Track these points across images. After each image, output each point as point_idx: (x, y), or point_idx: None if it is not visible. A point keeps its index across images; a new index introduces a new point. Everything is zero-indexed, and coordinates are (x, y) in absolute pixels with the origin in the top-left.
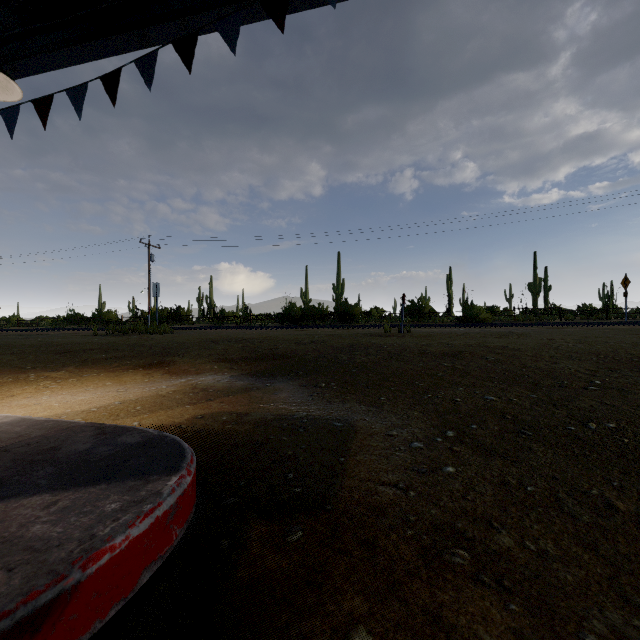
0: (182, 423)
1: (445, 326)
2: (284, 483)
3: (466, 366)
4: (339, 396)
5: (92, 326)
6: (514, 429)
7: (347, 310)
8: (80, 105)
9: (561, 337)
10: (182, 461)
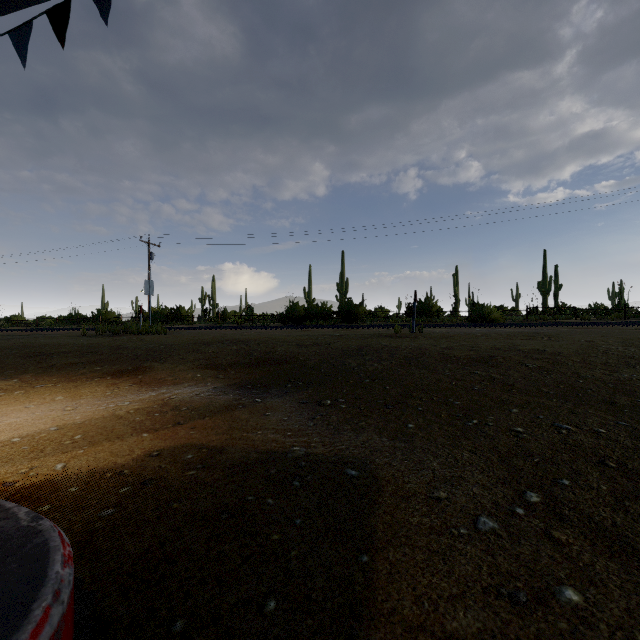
0: (126, 466)
1: (459, 326)
2: (256, 632)
3: (505, 376)
4: (350, 420)
5: (91, 326)
6: (634, 490)
7: (352, 309)
8: (24, 50)
9: (600, 339)
10: (7, 638)
